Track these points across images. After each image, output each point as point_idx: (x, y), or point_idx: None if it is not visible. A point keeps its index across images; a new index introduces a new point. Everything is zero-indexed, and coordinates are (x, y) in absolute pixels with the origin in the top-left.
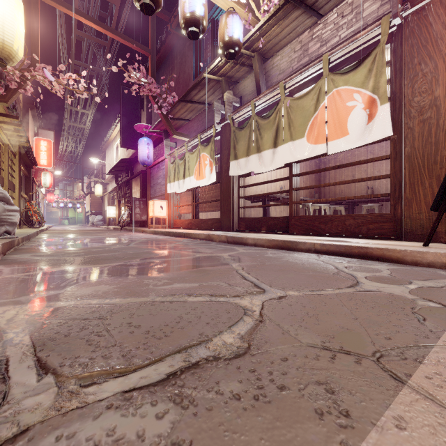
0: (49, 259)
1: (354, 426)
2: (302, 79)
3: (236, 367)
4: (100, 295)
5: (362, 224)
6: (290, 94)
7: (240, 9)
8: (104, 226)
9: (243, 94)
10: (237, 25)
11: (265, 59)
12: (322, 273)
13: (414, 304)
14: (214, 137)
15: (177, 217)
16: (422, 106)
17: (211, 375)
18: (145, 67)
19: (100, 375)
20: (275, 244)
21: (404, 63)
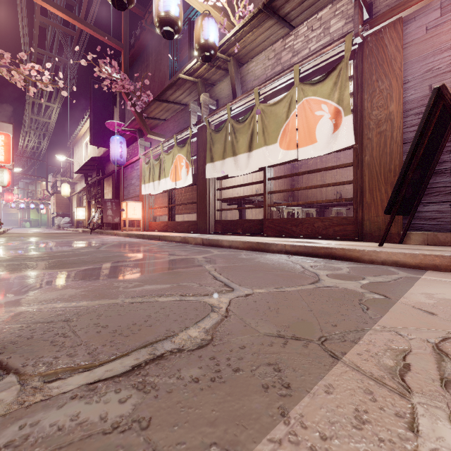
0: (7, 264)
1: (292, 394)
2: (276, 86)
3: (198, 356)
4: (66, 299)
5: (329, 226)
6: (264, 100)
7: (216, 13)
8: (71, 229)
9: (219, 97)
10: (212, 28)
11: (241, 64)
12: (289, 272)
13: (362, 297)
14: (190, 139)
15: (152, 219)
16: (379, 120)
17: (174, 365)
18: (117, 61)
19: (65, 372)
20: (249, 246)
21: (364, 79)
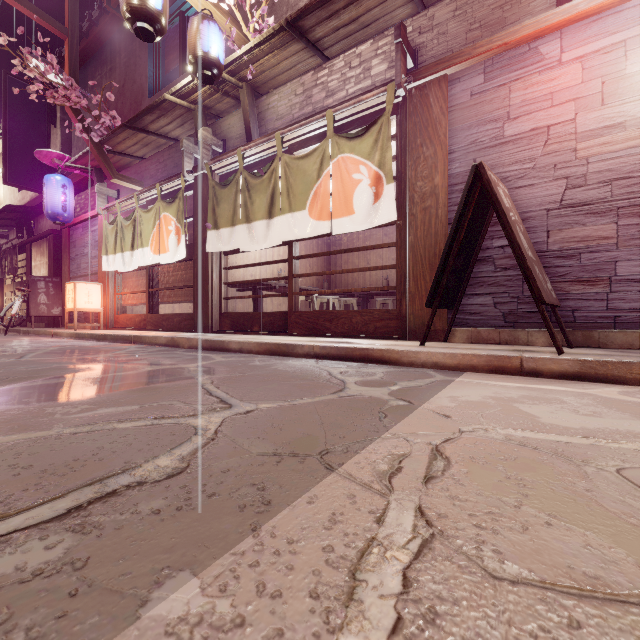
0: None
1: (270, 510)
2: (304, 133)
3: (165, 487)
4: None
5: (370, 322)
6: (289, 150)
7: (221, 16)
8: None
9: (228, 136)
10: (215, 38)
11: (259, 95)
12: (311, 381)
13: (385, 405)
14: (183, 192)
15: (121, 310)
16: (424, 193)
17: (130, 500)
18: (58, 53)
19: None
20: (267, 348)
21: (408, 141)
